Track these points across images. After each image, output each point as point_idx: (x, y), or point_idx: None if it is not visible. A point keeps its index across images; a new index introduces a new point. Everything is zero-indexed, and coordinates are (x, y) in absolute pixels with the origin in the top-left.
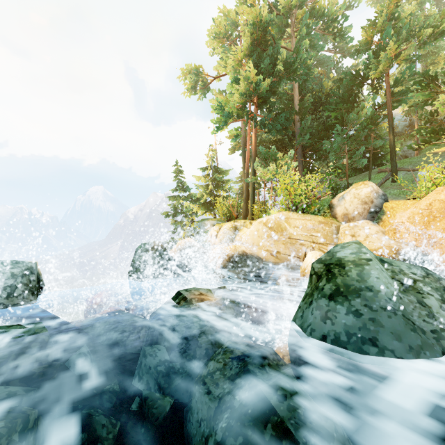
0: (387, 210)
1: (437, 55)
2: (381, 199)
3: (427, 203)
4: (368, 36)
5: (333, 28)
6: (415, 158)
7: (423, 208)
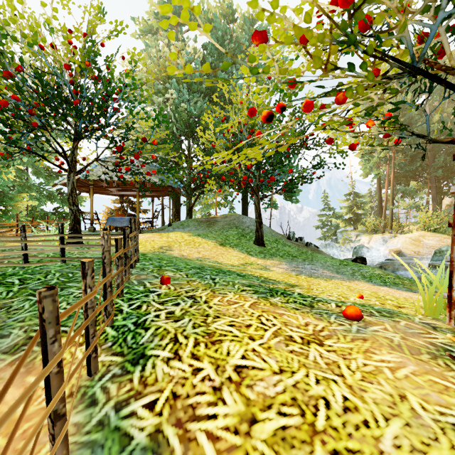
0: None
1: None
2: None
3: None
4: None
5: None
6: None
7: None
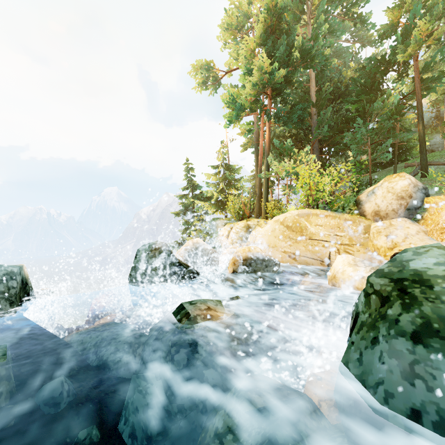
0: (429, 206)
1: None
2: (421, 193)
3: None
4: (394, 17)
5: (353, 12)
6: None
7: None
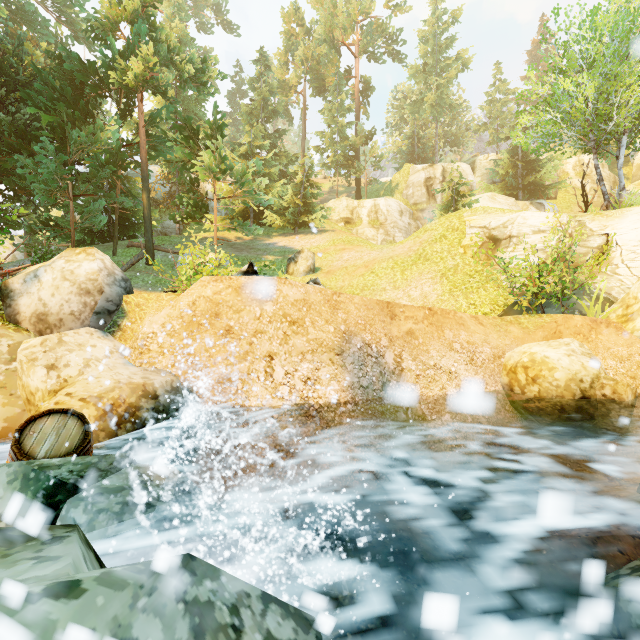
0: (131, 309)
1: (199, 121)
2: (120, 287)
3: (191, 301)
4: (110, 13)
5: None
6: (176, 238)
7: (185, 310)
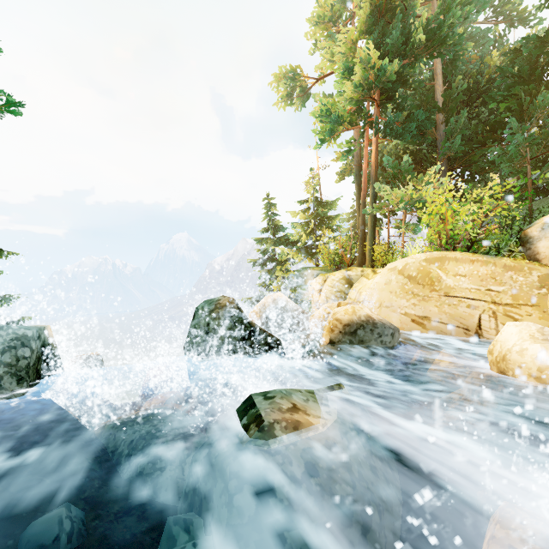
0: None
1: None
2: None
3: None
4: None
5: None
6: None
7: None
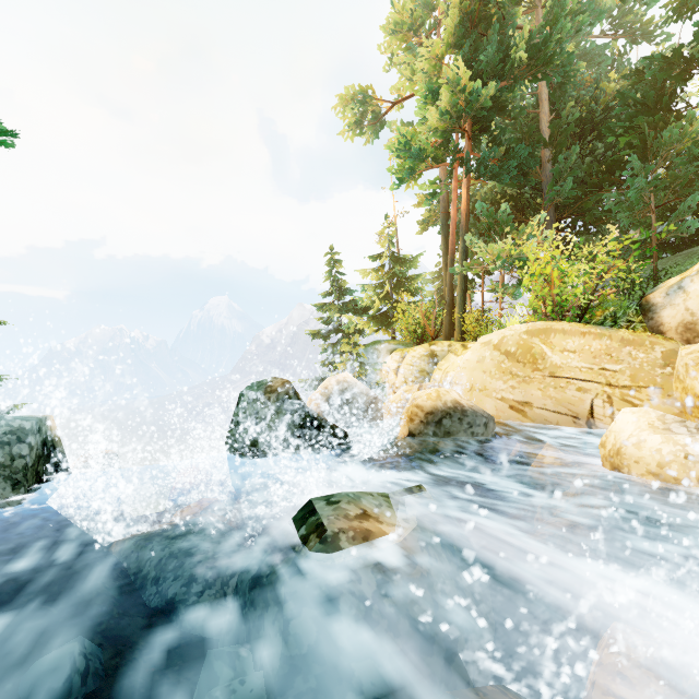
0: None
1: None
2: None
3: None
4: None
5: None
6: None
7: None
